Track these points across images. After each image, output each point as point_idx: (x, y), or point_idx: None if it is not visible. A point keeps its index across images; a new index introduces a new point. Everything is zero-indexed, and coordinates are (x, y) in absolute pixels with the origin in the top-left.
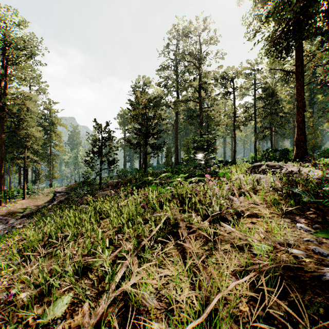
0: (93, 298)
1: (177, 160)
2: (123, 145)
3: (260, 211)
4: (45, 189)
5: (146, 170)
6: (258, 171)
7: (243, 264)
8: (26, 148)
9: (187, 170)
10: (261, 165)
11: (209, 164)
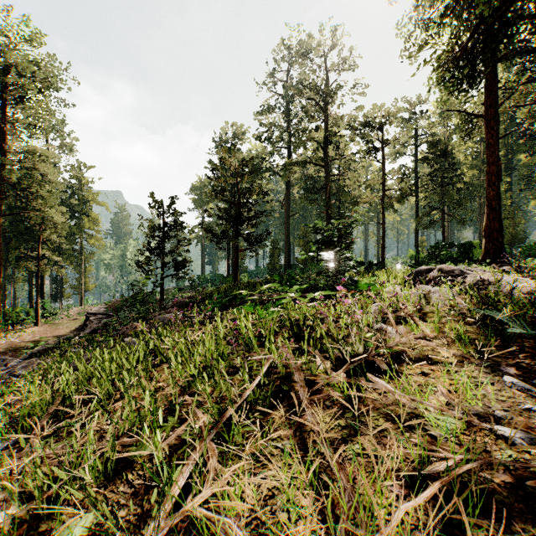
0: (131, 525)
1: (289, 260)
2: (200, 237)
3: (434, 351)
4: (72, 309)
5: (237, 278)
6: (426, 280)
7: (413, 457)
8: (40, 241)
9: (305, 278)
10: (431, 270)
11: (344, 269)
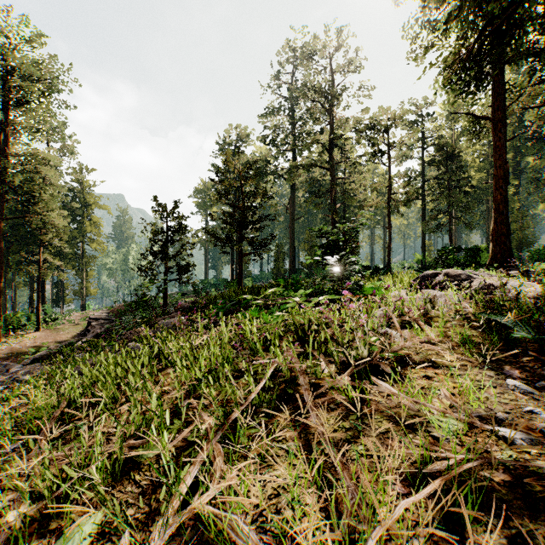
0: (139, 523)
1: (294, 265)
2: (204, 241)
3: (439, 355)
4: (74, 314)
5: (241, 283)
6: (432, 284)
7: (415, 457)
8: (42, 245)
9: (310, 283)
10: (437, 274)
11: (349, 273)
